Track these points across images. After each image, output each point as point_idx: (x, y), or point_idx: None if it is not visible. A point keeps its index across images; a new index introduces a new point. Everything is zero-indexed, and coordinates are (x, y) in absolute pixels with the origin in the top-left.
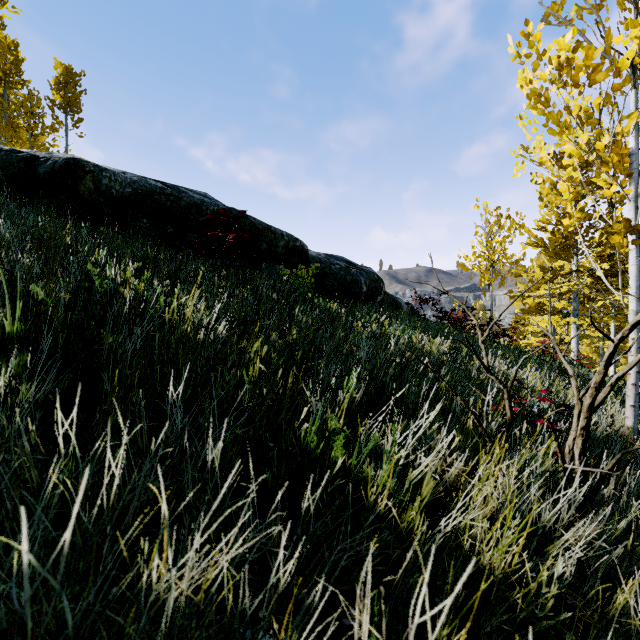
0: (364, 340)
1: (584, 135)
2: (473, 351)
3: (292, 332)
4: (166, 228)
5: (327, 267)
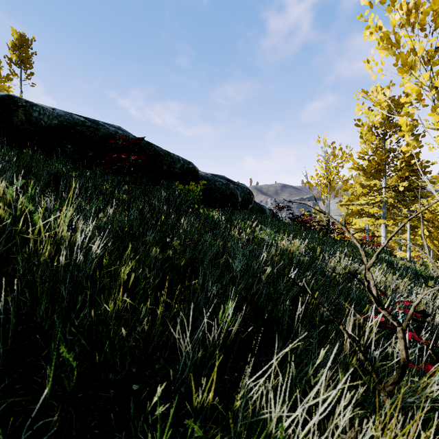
0: (240, 250)
1: (426, 74)
2: (367, 286)
3: (175, 243)
4: (87, 152)
5: (212, 183)
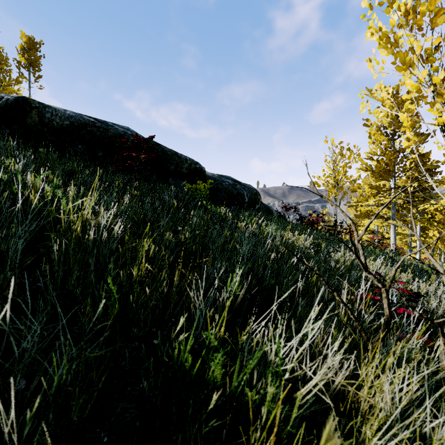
0: (246, 238)
1: (424, 71)
2: (354, 251)
3: (186, 231)
4: (97, 152)
5: (219, 183)
